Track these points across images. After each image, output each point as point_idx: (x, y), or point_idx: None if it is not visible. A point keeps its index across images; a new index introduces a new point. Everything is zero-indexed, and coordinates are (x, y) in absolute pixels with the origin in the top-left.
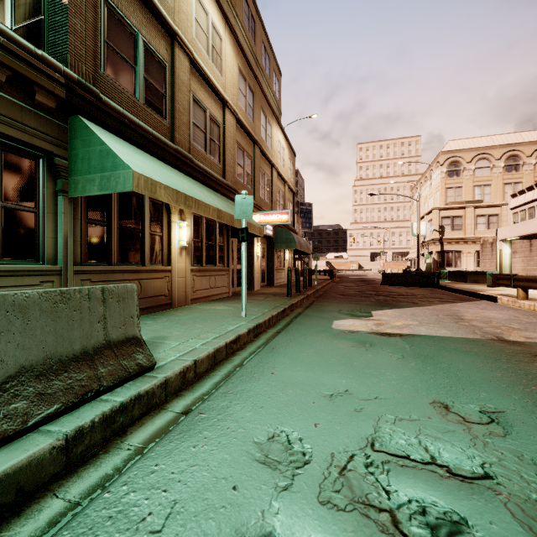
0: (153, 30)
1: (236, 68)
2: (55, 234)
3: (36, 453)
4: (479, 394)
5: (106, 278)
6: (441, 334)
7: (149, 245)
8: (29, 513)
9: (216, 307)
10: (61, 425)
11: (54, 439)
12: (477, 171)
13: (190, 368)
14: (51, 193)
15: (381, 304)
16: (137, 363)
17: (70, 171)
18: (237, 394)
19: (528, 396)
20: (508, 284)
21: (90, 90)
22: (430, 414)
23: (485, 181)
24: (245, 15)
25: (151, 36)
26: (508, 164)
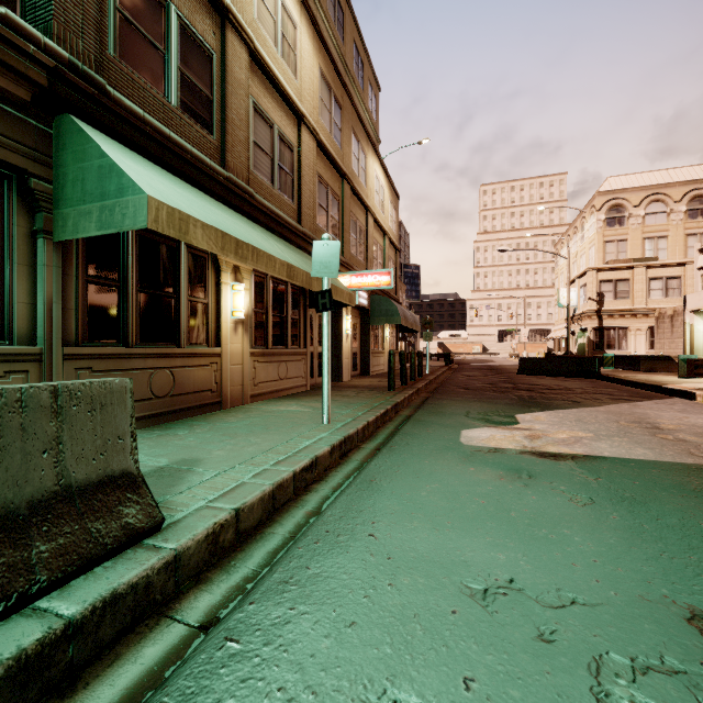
0: (194, 2)
1: (316, 70)
2: (33, 298)
3: None
4: None
5: (118, 366)
6: (638, 455)
7: (187, 317)
8: None
9: (285, 408)
10: None
11: None
12: (649, 218)
13: (228, 525)
14: (25, 234)
15: (526, 403)
16: (123, 524)
17: (55, 201)
18: (305, 587)
19: None
20: None
21: (89, 78)
22: None
23: (659, 232)
24: (330, 2)
25: (190, 10)
26: (691, 207)
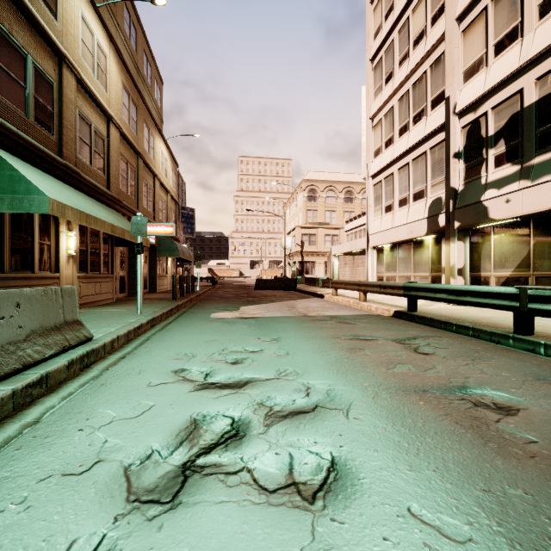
0: (42, 51)
1: (120, 84)
2: None
3: (60, 365)
4: (276, 334)
5: (1, 285)
6: (277, 315)
7: (38, 253)
8: (65, 387)
9: (107, 310)
10: (60, 359)
11: (63, 362)
12: (328, 199)
13: (115, 340)
14: None
15: (249, 302)
16: (83, 335)
17: None
18: (153, 347)
19: (295, 332)
20: (328, 285)
21: None
22: (251, 341)
23: (332, 208)
24: (126, 24)
25: (40, 57)
26: (346, 196)
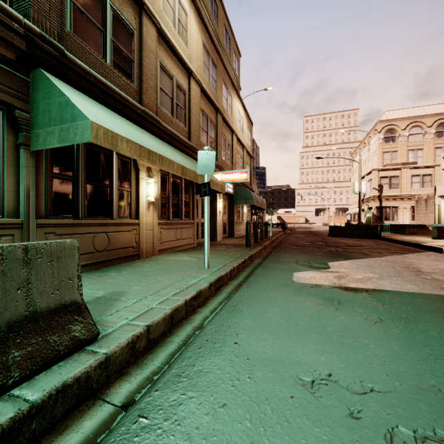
0: None
1: (200, 42)
2: (17, 187)
3: None
4: None
5: (73, 232)
6: (409, 289)
7: (117, 200)
8: None
9: (180, 258)
10: None
11: None
12: (411, 137)
13: (142, 336)
14: (12, 146)
15: (334, 255)
16: (72, 337)
17: (31, 124)
18: (192, 379)
19: None
20: None
21: (54, 45)
22: None
23: (418, 146)
24: None
25: (119, 3)
26: (438, 130)
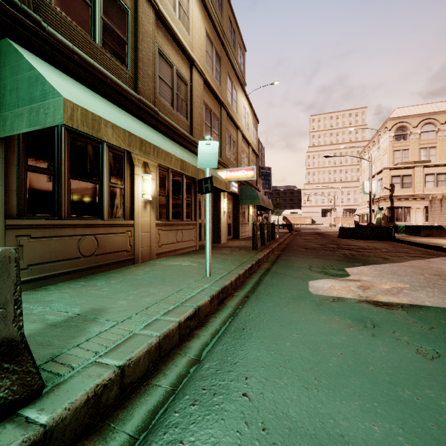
0: None
1: (203, 31)
2: None
3: None
4: None
5: (53, 234)
6: None
7: (109, 198)
8: None
9: (180, 263)
10: None
11: None
12: (423, 135)
13: (112, 383)
14: None
15: (350, 259)
16: None
17: None
18: None
19: None
20: None
21: (27, 14)
22: None
23: (430, 144)
24: None
25: None
26: None
